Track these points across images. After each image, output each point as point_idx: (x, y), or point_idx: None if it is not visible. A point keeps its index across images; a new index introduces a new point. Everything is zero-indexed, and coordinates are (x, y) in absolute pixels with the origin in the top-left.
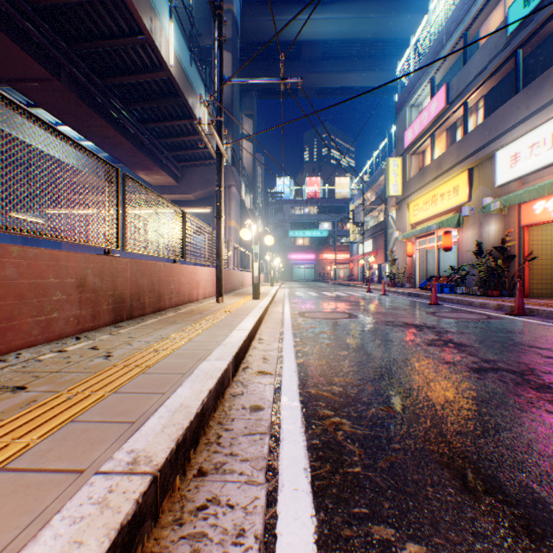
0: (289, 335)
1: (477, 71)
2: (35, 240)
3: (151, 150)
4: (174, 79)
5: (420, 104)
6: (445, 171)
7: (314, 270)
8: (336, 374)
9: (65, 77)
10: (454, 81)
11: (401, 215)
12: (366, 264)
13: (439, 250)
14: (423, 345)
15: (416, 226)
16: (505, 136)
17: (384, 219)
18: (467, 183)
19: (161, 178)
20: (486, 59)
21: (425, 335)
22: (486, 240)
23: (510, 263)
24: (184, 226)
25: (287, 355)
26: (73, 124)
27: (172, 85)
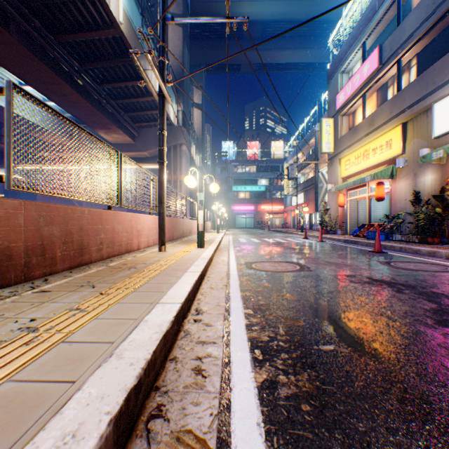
0: (237, 302)
1: (412, 29)
2: (15, 193)
3: (108, 110)
4: (125, 36)
5: (351, 70)
6: (378, 127)
7: (254, 219)
8: (353, 444)
9: (14, 29)
10: (387, 42)
11: (333, 170)
12: (301, 214)
13: (370, 200)
14: (435, 324)
15: (348, 179)
16: (445, 87)
17: (315, 175)
18: (401, 137)
19: (119, 137)
20: (422, 16)
21: (416, 302)
22: (422, 190)
23: (448, 212)
24: (120, 169)
25: (237, 356)
26: (30, 81)
27: (124, 45)
